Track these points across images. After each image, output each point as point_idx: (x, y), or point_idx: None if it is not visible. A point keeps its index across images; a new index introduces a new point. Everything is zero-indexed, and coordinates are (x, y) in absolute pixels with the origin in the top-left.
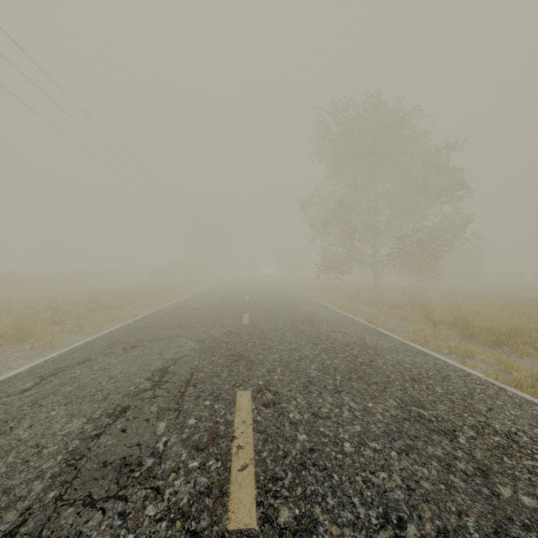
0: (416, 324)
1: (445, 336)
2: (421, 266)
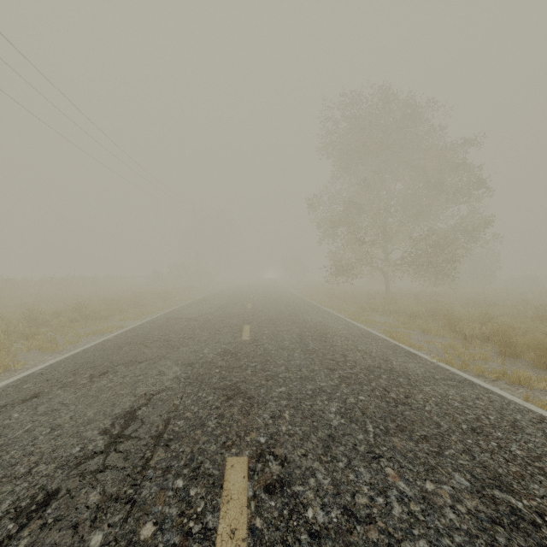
0: (442, 338)
1: (483, 356)
2: (436, 270)
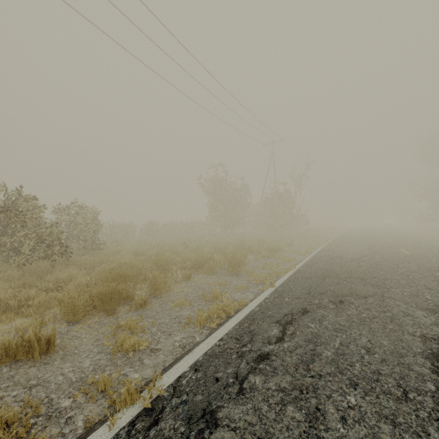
0: None
1: None
2: None
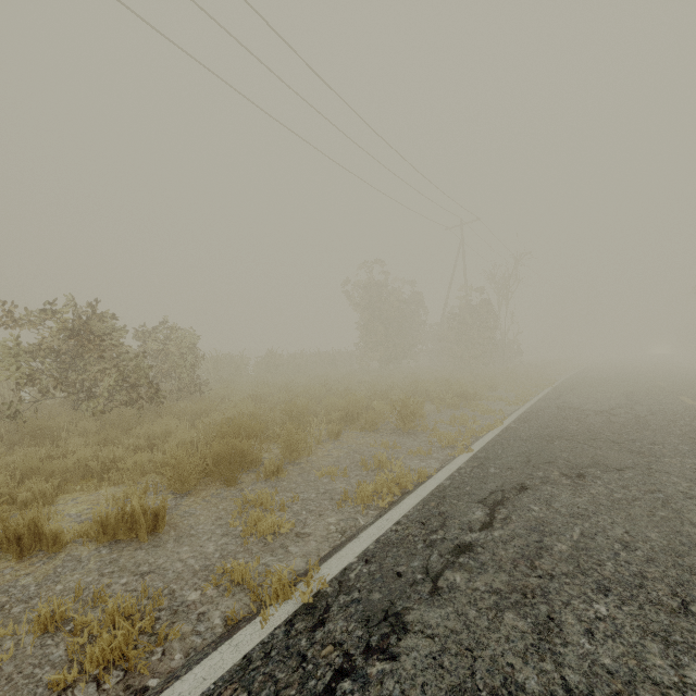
0: None
1: None
2: None
